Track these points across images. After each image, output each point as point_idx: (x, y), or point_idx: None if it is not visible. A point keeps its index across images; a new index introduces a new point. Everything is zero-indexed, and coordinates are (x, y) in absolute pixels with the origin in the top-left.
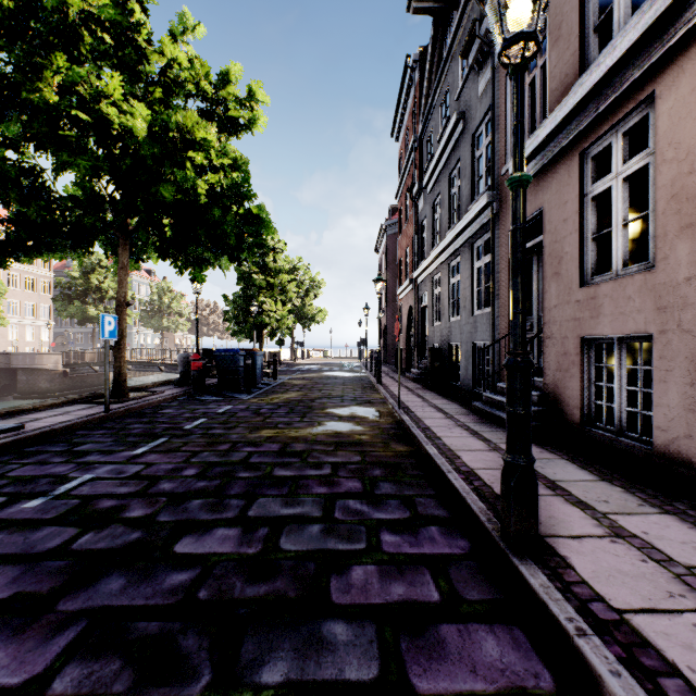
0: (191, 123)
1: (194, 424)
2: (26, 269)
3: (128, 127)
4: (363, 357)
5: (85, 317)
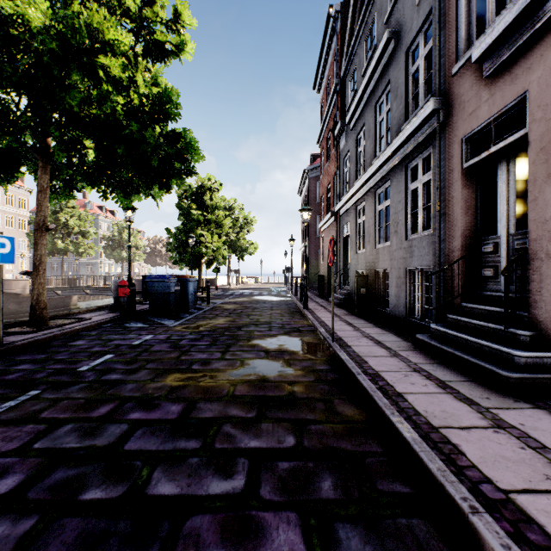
0: (100, 21)
1: (92, 364)
2: (6, 209)
3: (16, 13)
4: (289, 283)
5: (54, 249)
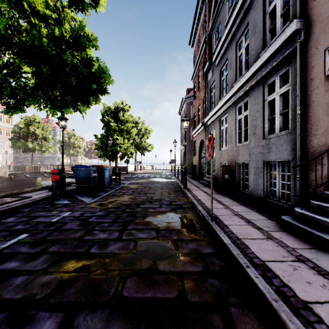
0: None
1: (2, 246)
2: None
3: None
4: (173, 169)
5: (26, 148)
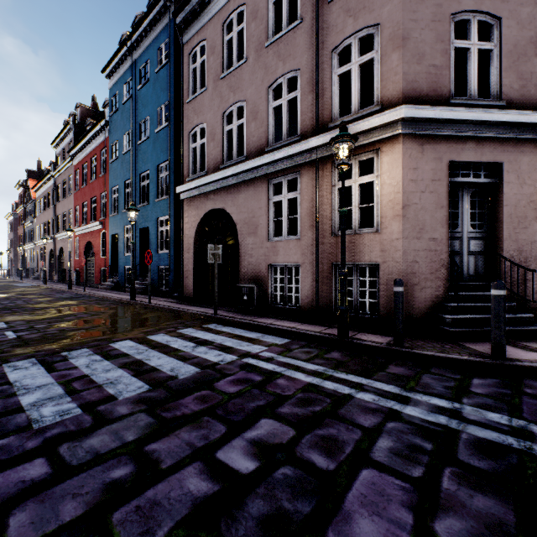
0: None
1: None
2: None
3: None
4: None
5: None
